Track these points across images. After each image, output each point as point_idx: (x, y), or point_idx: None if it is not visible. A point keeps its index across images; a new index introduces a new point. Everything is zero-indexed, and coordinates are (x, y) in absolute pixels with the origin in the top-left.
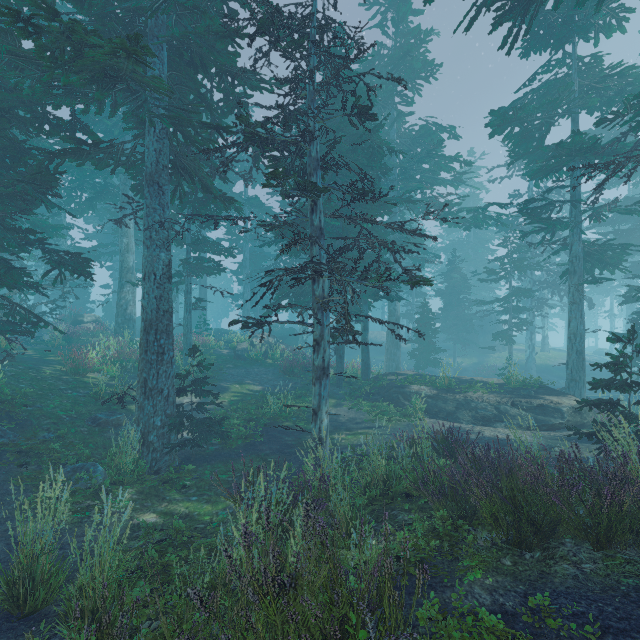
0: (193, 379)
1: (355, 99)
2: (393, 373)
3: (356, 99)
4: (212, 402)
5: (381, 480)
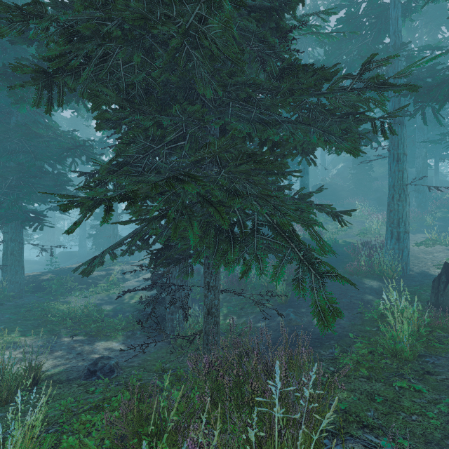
0: None
1: None
2: (36, 275)
3: None
4: None
5: None
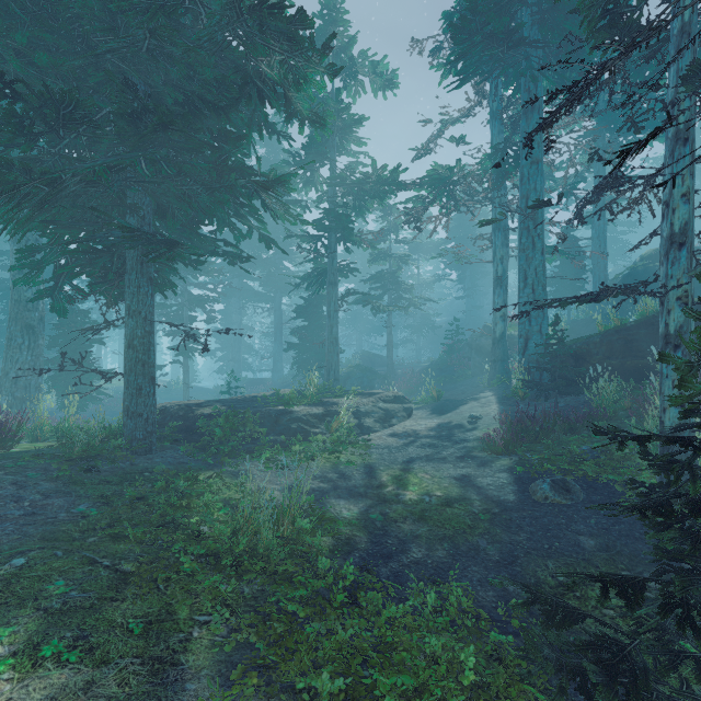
0: None
1: None
2: (192, 405)
3: None
4: None
5: None
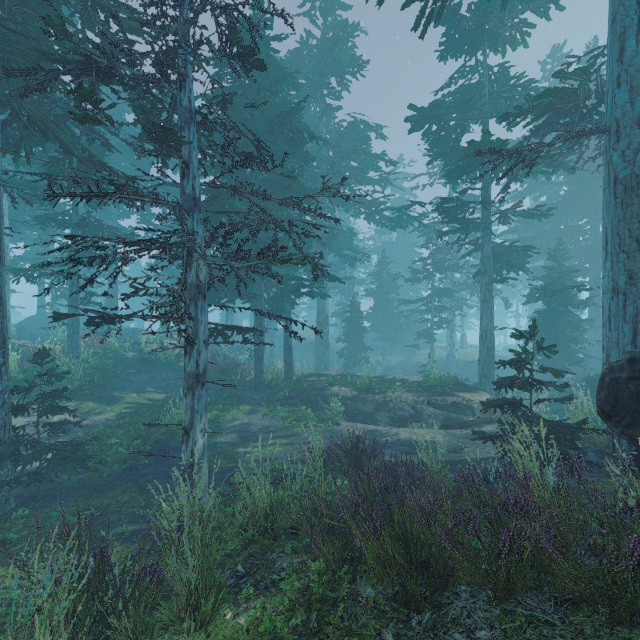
0: (75, 389)
1: (233, 34)
2: (317, 374)
3: (234, 34)
4: (67, 421)
5: (262, 514)
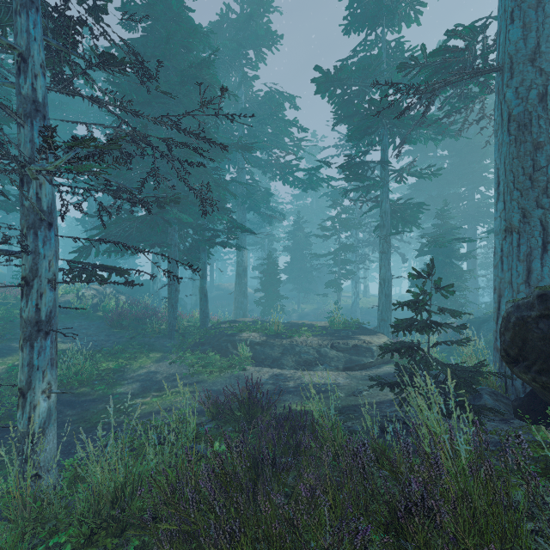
0: None
1: None
2: (231, 321)
3: None
4: None
5: (108, 499)
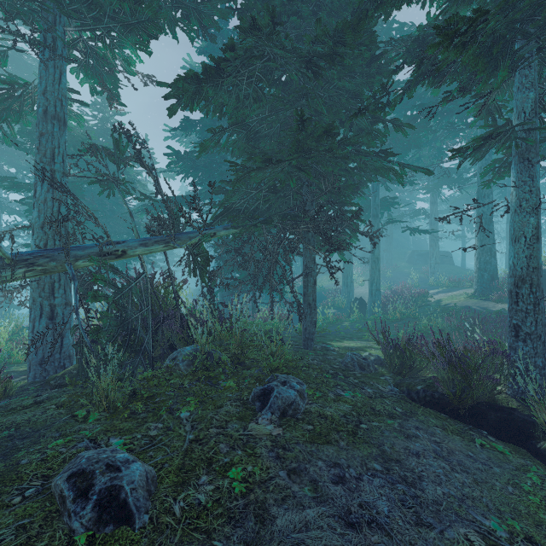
0: None
1: None
2: None
3: None
4: None
5: None
